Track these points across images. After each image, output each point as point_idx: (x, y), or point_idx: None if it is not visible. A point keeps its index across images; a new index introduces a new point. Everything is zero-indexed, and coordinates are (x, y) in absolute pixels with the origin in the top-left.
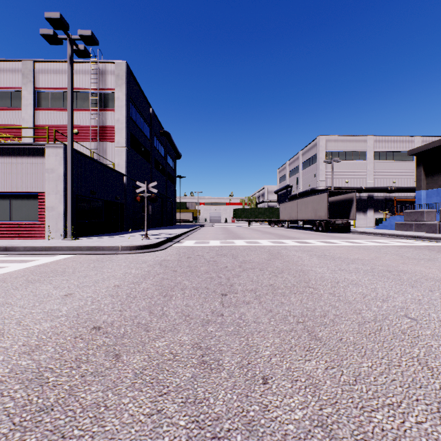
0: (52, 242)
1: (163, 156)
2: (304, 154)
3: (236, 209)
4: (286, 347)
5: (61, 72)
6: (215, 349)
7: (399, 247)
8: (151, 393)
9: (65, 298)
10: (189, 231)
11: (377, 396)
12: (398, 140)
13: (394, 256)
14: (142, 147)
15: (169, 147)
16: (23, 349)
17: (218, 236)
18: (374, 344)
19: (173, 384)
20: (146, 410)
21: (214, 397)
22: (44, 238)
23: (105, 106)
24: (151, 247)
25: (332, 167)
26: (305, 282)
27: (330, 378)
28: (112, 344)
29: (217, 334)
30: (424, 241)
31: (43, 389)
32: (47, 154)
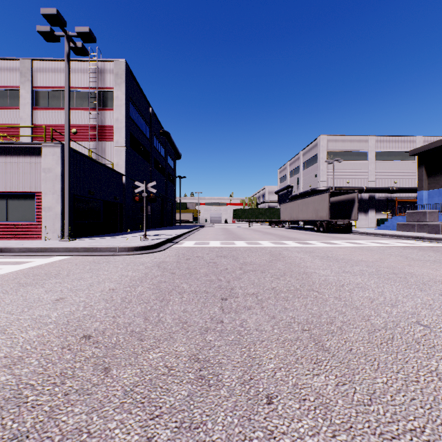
0: (49, 243)
1: (163, 156)
2: (305, 154)
3: (236, 209)
4: (291, 359)
5: (60, 70)
6: (214, 362)
7: (402, 248)
8: (142, 416)
9: (57, 302)
10: (189, 232)
11: (397, 419)
12: (400, 140)
13: (399, 258)
14: (141, 146)
15: (169, 147)
16: (4, 361)
17: (218, 237)
18: (387, 355)
19: (166, 405)
20: (134, 437)
21: (212, 421)
22: (41, 239)
23: (103, 105)
24: (149, 248)
25: (333, 167)
26: (309, 286)
27: (342, 397)
28: (102, 356)
29: (216, 344)
30: (427, 242)
31: (19, 411)
32: (44, 153)
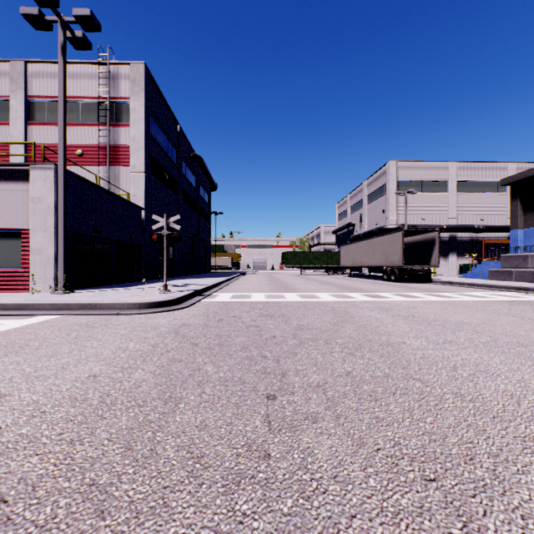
0: (34, 297)
1: (194, 187)
2: (369, 185)
3: (285, 252)
4: None
5: None
6: None
7: (508, 304)
8: None
9: None
10: (225, 281)
11: None
12: (487, 167)
13: (512, 318)
14: (166, 173)
15: (201, 176)
16: None
17: (262, 288)
18: None
19: None
20: None
21: None
22: (29, 291)
23: (117, 120)
24: (169, 304)
25: (405, 200)
26: (403, 368)
27: None
28: None
29: (256, 528)
30: None
31: None
32: (32, 177)
